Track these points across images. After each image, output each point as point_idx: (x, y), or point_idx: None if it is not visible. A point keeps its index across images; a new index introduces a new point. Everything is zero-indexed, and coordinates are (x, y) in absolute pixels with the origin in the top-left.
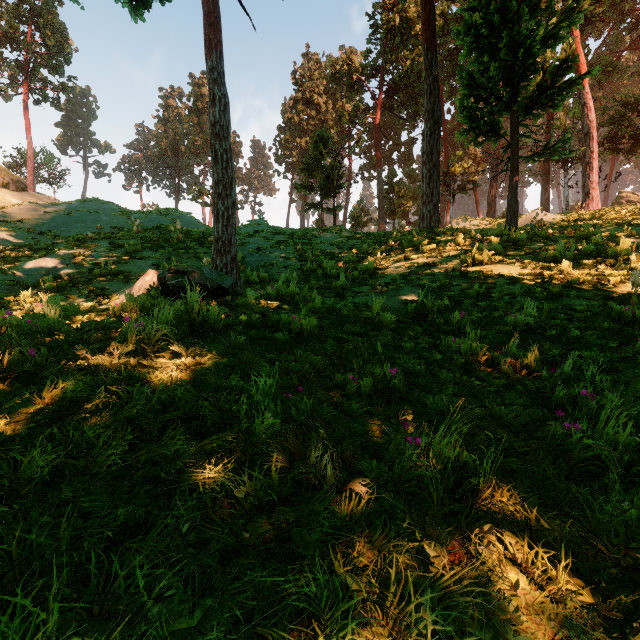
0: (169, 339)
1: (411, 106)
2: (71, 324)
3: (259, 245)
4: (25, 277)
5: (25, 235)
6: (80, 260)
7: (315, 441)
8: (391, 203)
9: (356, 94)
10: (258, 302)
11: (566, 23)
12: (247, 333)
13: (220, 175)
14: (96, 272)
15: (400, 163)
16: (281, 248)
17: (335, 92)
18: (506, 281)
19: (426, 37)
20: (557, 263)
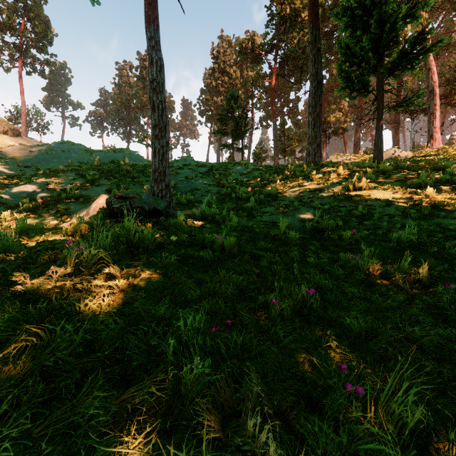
0: (105, 262)
1: (298, 73)
2: (29, 242)
3: (187, 175)
4: (10, 200)
5: (15, 168)
6: (52, 187)
7: (249, 397)
8: (283, 144)
9: (257, 65)
10: (186, 222)
11: (421, 5)
12: (177, 252)
13: (157, 121)
14: (63, 196)
15: (289, 115)
16: (203, 177)
17: (242, 64)
18: (382, 203)
19: (312, 19)
20: (421, 189)
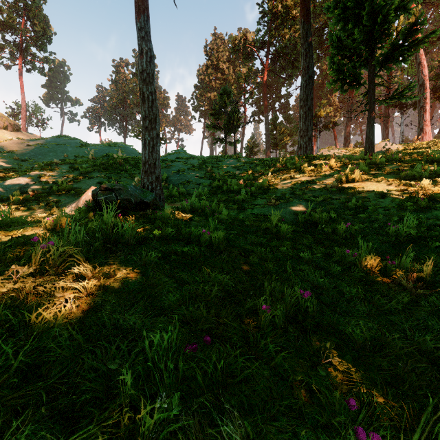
0: (76, 260)
1: (289, 69)
2: (6, 236)
3: (179, 168)
4: (2, 192)
5: (12, 161)
6: (45, 179)
7: None
8: (274, 138)
9: (250, 61)
10: (174, 215)
11: None
12: (159, 248)
13: (147, 112)
14: (54, 188)
15: (280, 110)
16: (196, 170)
17: (234, 60)
18: (377, 195)
19: (303, 13)
20: (416, 181)
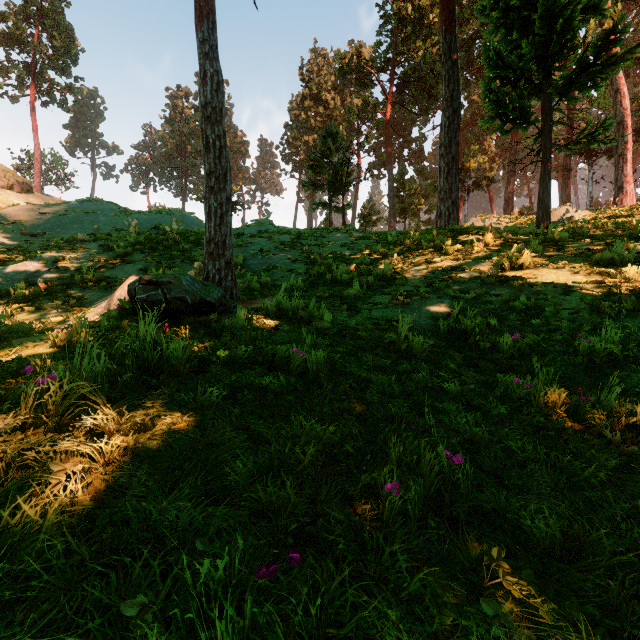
0: (91, 403)
1: (423, 99)
2: None
3: (262, 246)
4: None
5: (18, 237)
6: (63, 264)
7: None
8: (402, 201)
9: (366, 88)
10: (250, 322)
11: None
12: (225, 378)
13: (212, 165)
14: (77, 278)
15: (410, 160)
16: (286, 249)
17: (343, 88)
18: (557, 290)
19: (444, 18)
20: (616, 267)
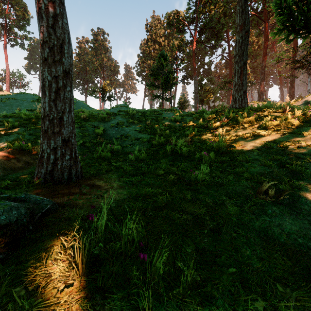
0: None
1: (213, 39)
2: None
3: (119, 121)
4: None
5: None
6: None
7: None
8: (201, 95)
9: (181, 33)
10: None
11: None
12: None
13: (45, 34)
14: None
15: (203, 75)
16: (135, 123)
17: (168, 36)
18: None
19: None
20: None
